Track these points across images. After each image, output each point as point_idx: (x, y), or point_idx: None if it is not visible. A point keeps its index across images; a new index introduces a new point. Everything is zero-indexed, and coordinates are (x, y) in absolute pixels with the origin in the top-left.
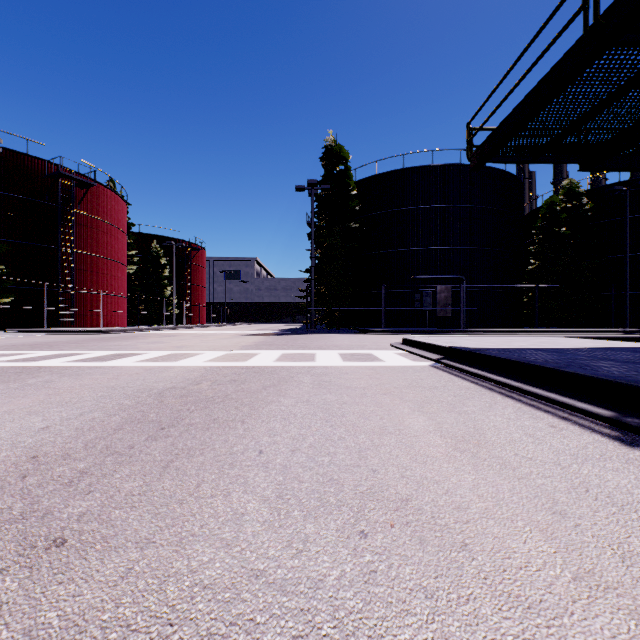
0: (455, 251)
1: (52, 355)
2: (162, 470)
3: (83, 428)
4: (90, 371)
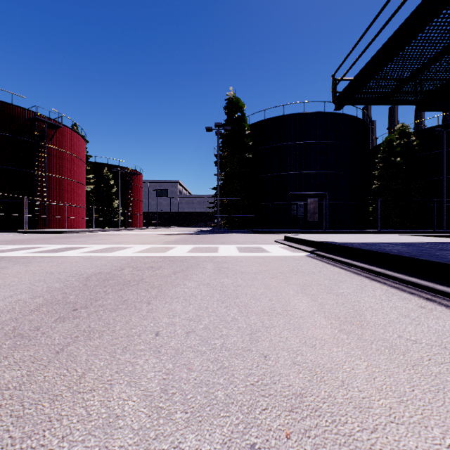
0: (320, 174)
1: (19, 248)
2: (53, 355)
3: (4, 309)
4: (40, 260)
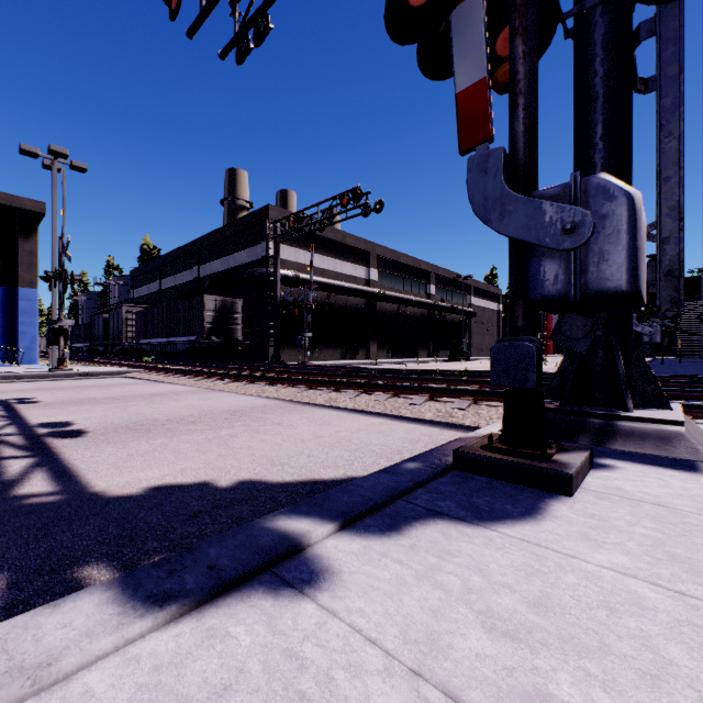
0: None
1: None
2: None
3: None
4: None
